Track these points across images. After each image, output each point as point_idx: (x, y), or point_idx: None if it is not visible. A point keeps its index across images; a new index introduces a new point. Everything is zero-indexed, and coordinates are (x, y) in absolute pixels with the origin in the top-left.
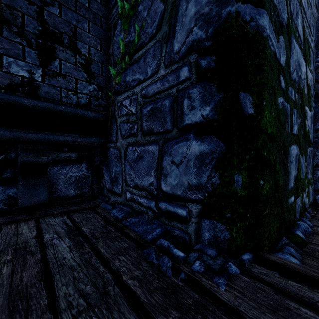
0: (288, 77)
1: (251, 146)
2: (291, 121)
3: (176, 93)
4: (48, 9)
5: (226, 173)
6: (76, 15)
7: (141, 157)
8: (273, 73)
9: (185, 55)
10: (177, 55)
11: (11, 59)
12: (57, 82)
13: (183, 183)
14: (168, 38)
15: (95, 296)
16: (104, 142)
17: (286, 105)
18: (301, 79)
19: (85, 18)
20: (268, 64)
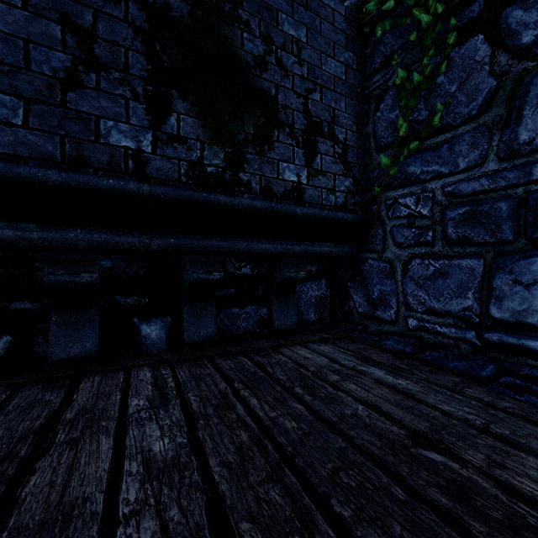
0: None
1: None
2: None
3: (523, 194)
4: (311, 97)
5: None
6: (334, 95)
7: (443, 274)
8: None
9: None
10: (525, 146)
11: (285, 164)
12: (318, 182)
13: None
14: (505, 124)
15: (484, 416)
16: (357, 252)
17: None
18: None
19: (342, 95)
20: None
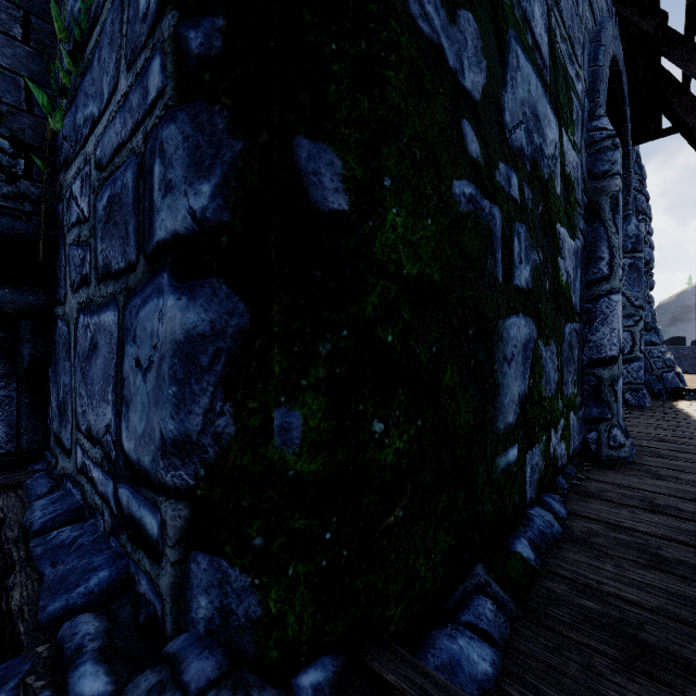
0: (497, 134)
1: (341, 315)
2: (507, 254)
3: (142, 145)
4: None
5: (251, 401)
6: None
7: (95, 347)
8: (432, 102)
9: (156, 20)
10: (144, 23)
11: None
12: None
13: (153, 432)
14: None
15: None
16: (45, 304)
17: (489, 208)
18: (543, 154)
19: None
20: (405, 67)
